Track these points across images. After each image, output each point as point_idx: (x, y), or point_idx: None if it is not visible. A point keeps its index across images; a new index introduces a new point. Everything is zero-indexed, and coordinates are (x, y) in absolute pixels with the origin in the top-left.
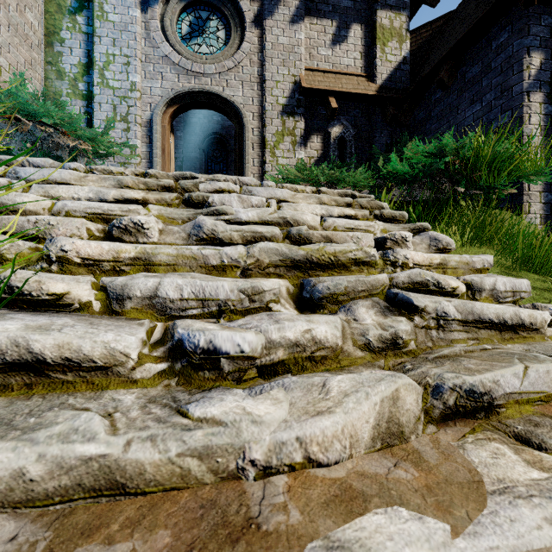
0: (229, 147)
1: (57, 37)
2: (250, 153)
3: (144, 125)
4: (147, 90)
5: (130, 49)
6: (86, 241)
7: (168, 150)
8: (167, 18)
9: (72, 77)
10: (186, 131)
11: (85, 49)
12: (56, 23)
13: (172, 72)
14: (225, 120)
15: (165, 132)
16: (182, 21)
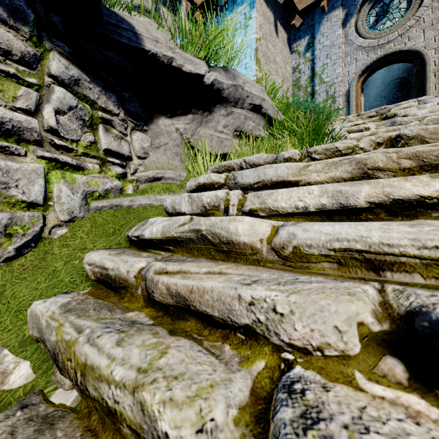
0: (411, 84)
1: (297, 70)
2: (432, 82)
3: (344, 95)
4: (345, 74)
5: (336, 55)
6: (352, 134)
7: (359, 105)
8: (359, 21)
9: (304, 86)
10: (368, 88)
11: (311, 69)
12: (297, 64)
13: (363, 54)
14: (406, 63)
15: (357, 94)
16: (370, 16)
